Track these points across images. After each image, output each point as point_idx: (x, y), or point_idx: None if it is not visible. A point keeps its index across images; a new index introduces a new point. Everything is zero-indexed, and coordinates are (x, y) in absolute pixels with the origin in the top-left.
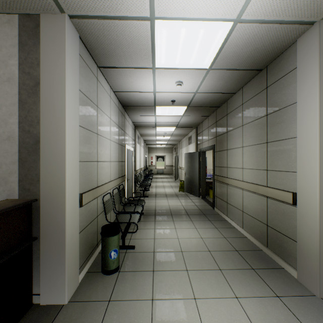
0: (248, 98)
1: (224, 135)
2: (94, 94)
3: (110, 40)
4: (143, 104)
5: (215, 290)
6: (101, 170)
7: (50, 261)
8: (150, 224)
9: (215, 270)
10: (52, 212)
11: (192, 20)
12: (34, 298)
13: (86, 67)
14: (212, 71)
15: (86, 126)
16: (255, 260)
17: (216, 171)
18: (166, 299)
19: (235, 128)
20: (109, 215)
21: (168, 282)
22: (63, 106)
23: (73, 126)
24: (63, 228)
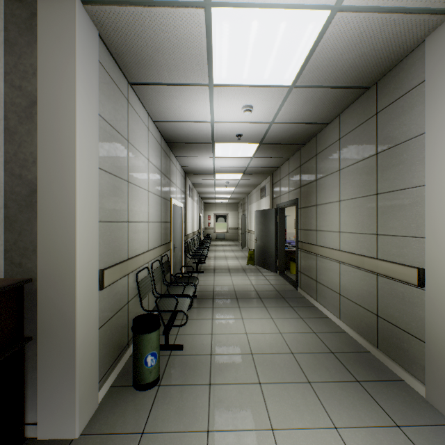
0: (347, 129)
1: (312, 184)
2: (123, 122)
3: (145, 40)
4: (195, 140)
5: (302, 416)
6: (134, 234)
7: (52, 373)
8: (205, 313)
9: (302, 383)
10: (56, 299)
11: (267, 7)
12: (28, 429)
13: (110, 81)
14: (296, 90)
15: (110, 170)
16: (360, 367)
17: (300, 236)
18: (228, 430)
19: (328, 174)
20: (147, 300)
21: (232, 403)
22: (73, 138)
23: (89, 168)
24: (73, 323)
